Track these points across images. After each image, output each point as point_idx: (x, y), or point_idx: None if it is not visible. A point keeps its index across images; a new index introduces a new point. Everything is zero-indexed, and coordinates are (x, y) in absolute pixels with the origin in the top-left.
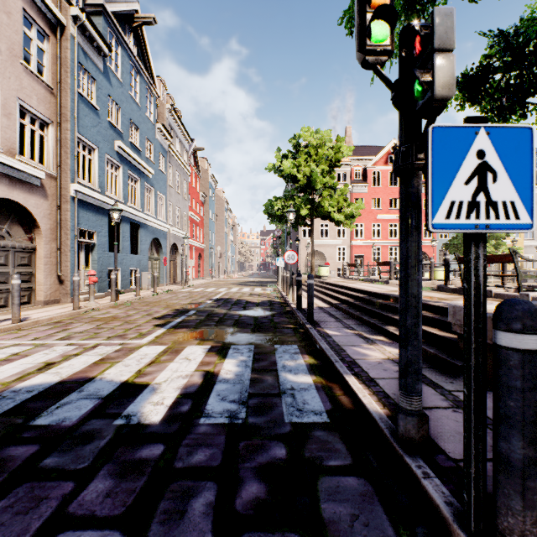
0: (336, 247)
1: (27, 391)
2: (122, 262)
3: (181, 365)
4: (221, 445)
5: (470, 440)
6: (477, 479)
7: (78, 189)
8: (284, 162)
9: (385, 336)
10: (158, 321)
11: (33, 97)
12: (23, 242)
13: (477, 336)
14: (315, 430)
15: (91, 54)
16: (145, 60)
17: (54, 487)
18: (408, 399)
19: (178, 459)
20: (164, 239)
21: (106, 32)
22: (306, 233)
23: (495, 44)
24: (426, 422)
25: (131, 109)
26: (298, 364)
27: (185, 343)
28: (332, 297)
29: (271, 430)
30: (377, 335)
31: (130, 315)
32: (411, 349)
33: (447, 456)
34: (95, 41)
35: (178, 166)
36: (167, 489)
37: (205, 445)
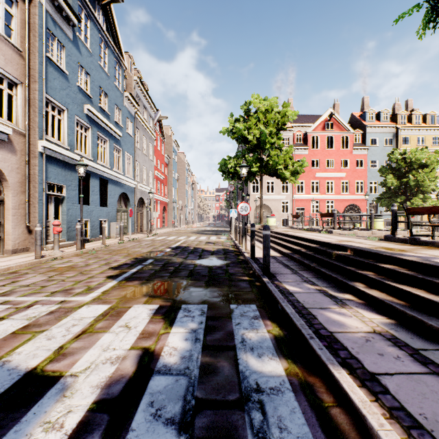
0: (281, 201)
1: None
2: (92, 213)
3: (116, 337)
4: None
5: None
6: None
7: (46, 145)
8: (236, 125)
9: (353, 293)
10: (112, 272)
11: (0, 57)
12: None
13: None
14: None
15: (60, 23)
16: (114, 36)
17: None
18: None
19: None
20: (132, 194)
21: (76, 5)
22: (255, 189)
23: None
24: None
25: (100, 77)
26: (260, 337)
27: (131, 301)
28: (283, 246)
29: None
30: (343, 292)
31: (88, 265)
32: None
33: None
34: (63, 11)
35: (144, 131)
36: None
37: None
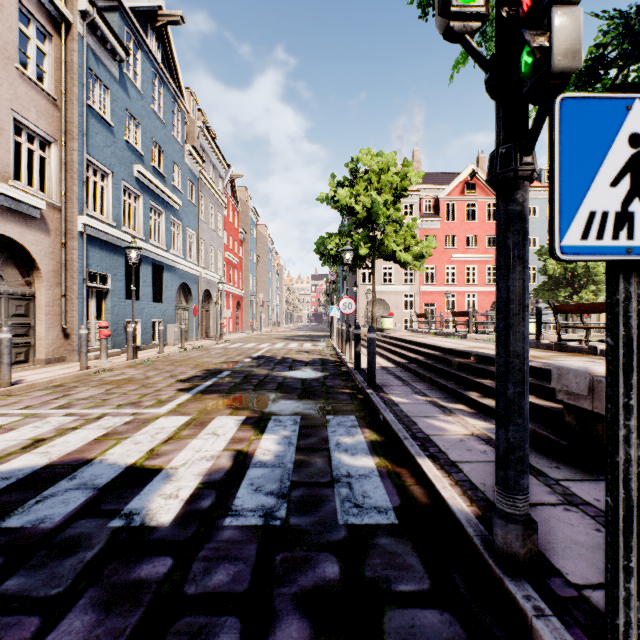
0: (402, 295)
1: (2, 478)
2: (143, 311)
3: (206, 442)
4: (251, 558)
5: (617, 576)
6: (628, 635)
7: (87, 222)
8: (339, 191)
9: (466, 404)
10: (182, 385)
11: (32, 110)
12: (18, 288)
13: (628, 418)
14: (380, 535)
15: (104, 59)
16: (171, 68)
17: (11, 626)
18: (509, 499)
19: (190, 580)
20: (195, 284)
21: (123, 32)
22: (366, 277)
23: (609, 30)
24: (535, 531)
25: (153, 126)
26: (356, 441)
27: (213, 413)
28: (398, 354)
29: (319, 536)
30: (455, 402)
31: (149, 377)
32: (514, 429)
33: (565, 579)
34: (108, 42)
35: (211, 196)
36: (170, 629)
37: (230, 558)
